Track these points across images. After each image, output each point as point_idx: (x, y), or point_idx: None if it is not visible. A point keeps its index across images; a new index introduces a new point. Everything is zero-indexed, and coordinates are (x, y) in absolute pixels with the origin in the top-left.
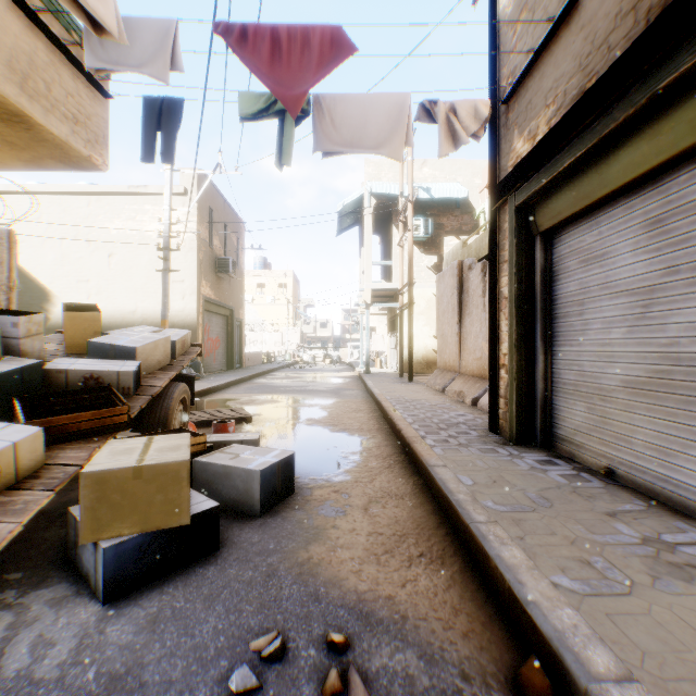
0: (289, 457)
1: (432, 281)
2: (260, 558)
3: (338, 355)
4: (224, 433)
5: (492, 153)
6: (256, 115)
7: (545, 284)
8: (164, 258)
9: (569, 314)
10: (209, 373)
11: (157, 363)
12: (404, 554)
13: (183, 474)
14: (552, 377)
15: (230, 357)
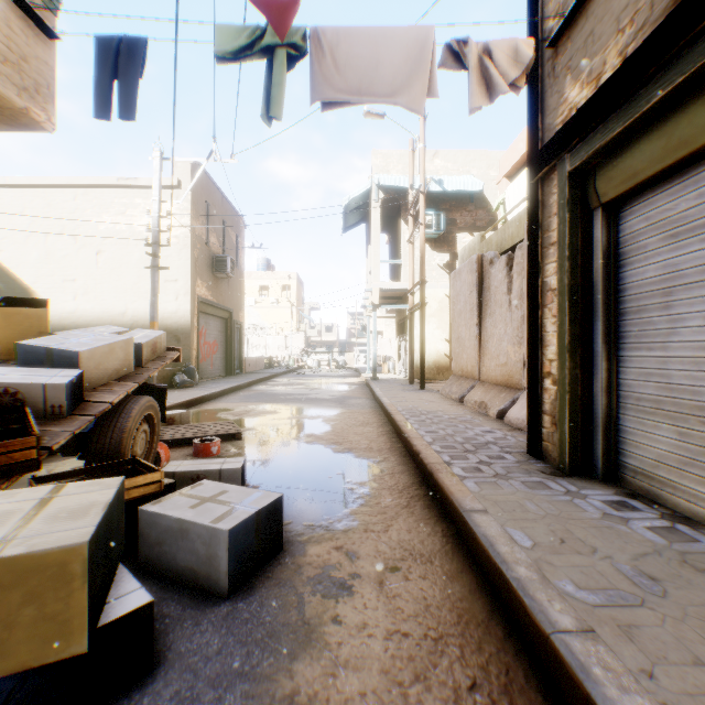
0: (274, 502)
1: (444, 280)
2: (214, 692)
3: (344, 359)
4: (206, 454)
5: (532, 113)
6: (237, 55)
7: (608, 270)
8: (153, 254)
9: (646, 308)
10: (205, 379)
11: (114, 372)
12: (445, 682)
13: (75, 568)
14: (619, 390)
15: (228, 362)
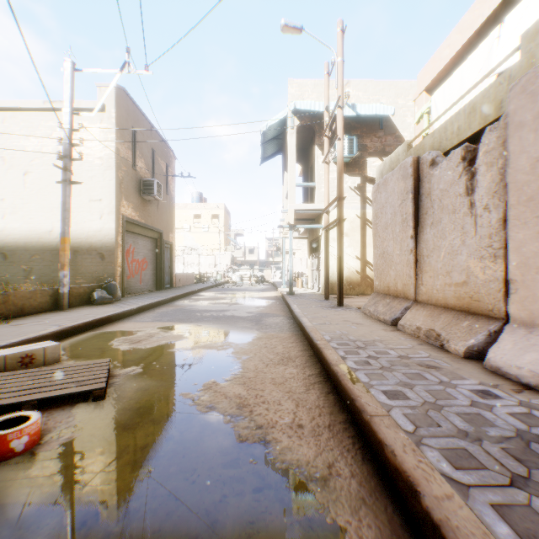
0: None
1: (355, 202)
2: None
3: (263, 275)
4: None
5: None
6: None
7: None
8: (64, 167)
9: None
10: (132, 294)
11: None
12: None
13: None
14: None
15: (158, 278)
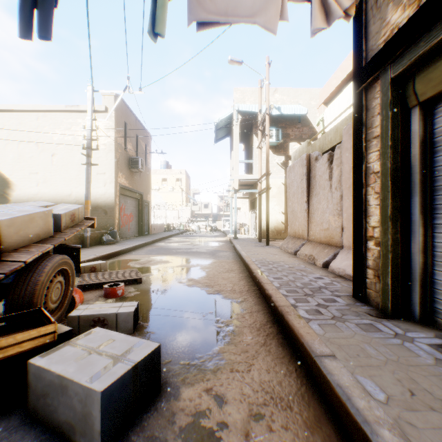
0: (152, 352)
1: (281, 173)
2: None
3: (215, 225)
4: (113, 296)
5: (356, 39)
6: None
7: (424, 155)
8: (87, 155)
9: None
10: (124, 238)
11: (34, 236)
12: None
13: None
14: (434, 251)
15: (140, 227)
